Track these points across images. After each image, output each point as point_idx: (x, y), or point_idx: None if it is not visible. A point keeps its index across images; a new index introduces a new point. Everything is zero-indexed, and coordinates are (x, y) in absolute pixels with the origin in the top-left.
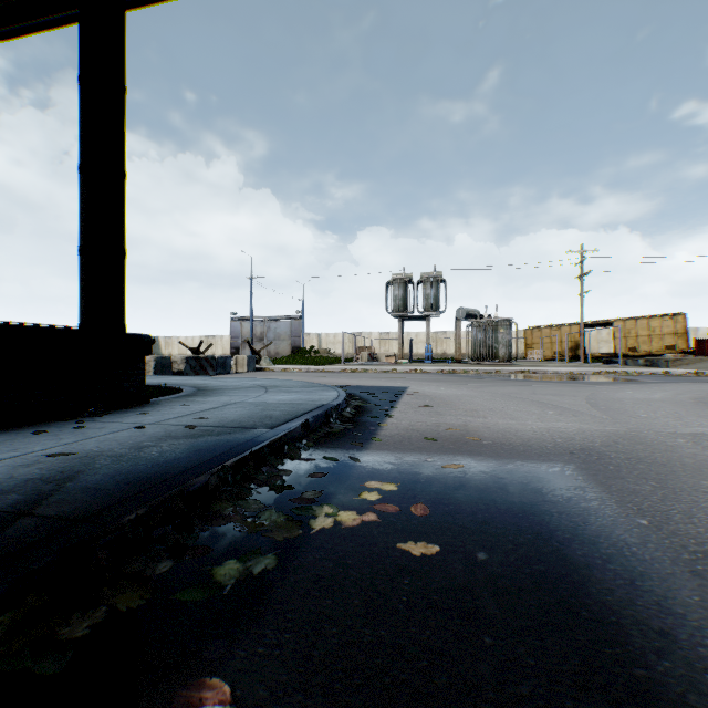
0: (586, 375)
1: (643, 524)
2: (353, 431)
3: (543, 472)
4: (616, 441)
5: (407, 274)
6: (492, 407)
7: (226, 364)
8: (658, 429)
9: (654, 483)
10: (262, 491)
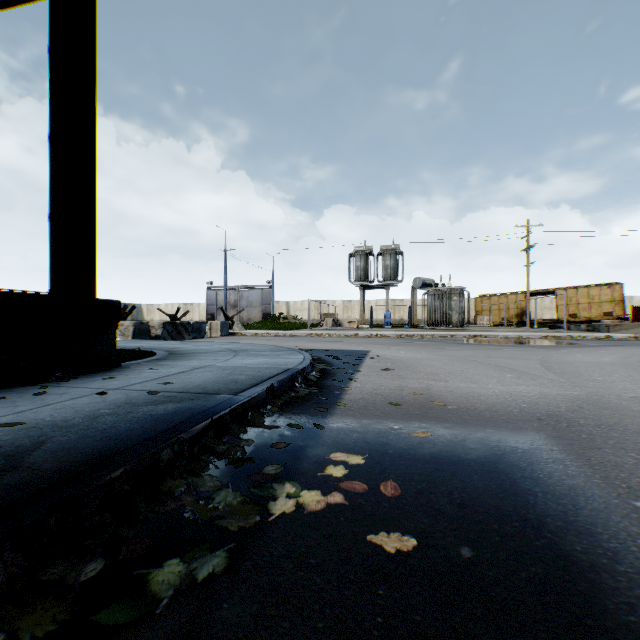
0: (534, 339)
1: (639, 507)
2: (318, 396)
3: (515, 442)
4: (581, 406)
5: (368, 247)
6: (452, 370)
7: (201, 329)
8: (618, 393)
9: (634, 455)
10: (220, 465)
